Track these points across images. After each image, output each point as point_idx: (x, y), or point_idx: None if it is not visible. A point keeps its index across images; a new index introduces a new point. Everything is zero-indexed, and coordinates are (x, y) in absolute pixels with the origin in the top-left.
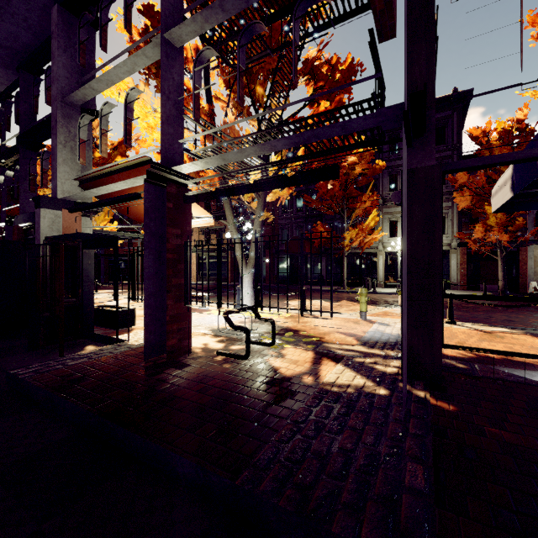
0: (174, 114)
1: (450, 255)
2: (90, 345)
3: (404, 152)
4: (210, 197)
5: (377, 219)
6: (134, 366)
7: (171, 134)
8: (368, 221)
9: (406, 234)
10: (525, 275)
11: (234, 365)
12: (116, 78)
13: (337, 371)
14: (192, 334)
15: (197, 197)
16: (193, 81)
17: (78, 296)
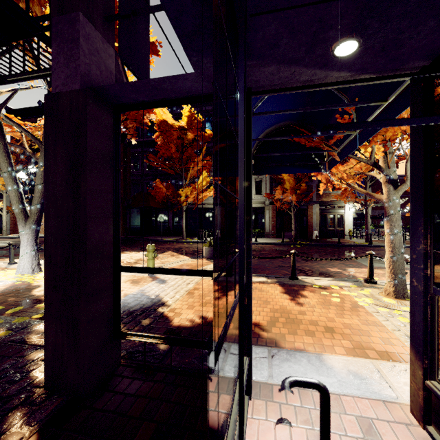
0: None
1: (264, 211)
2: None
3: None
4: None
5: (208, 180)
6: None
7: None
8: (200, 181)
9: None
10: (311, 226)
11: None
12: None
13: None
14: None
15: None
16: None
17: None
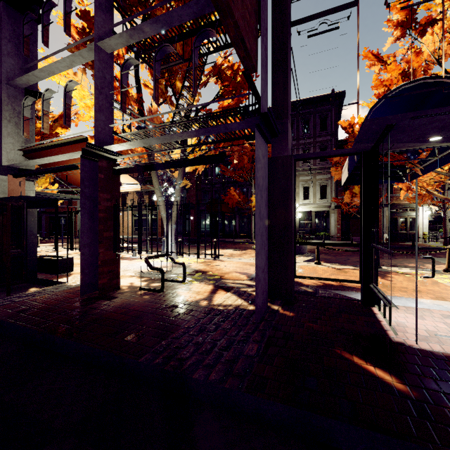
0: (105, 105)
1: (330, 215)
2: (33, 287)
3: (261, 149)
4: (133, 170)
5: None
6: (72, 300)
7: (103, 120)
8: None
9: (265, 202)
10: (380, 229)
11: (151, 296)
12: (56, 70)
13: (226, 297)
14: (121, 276)
15: (124, 170)
16: (121, 81)
17: (22, 247)
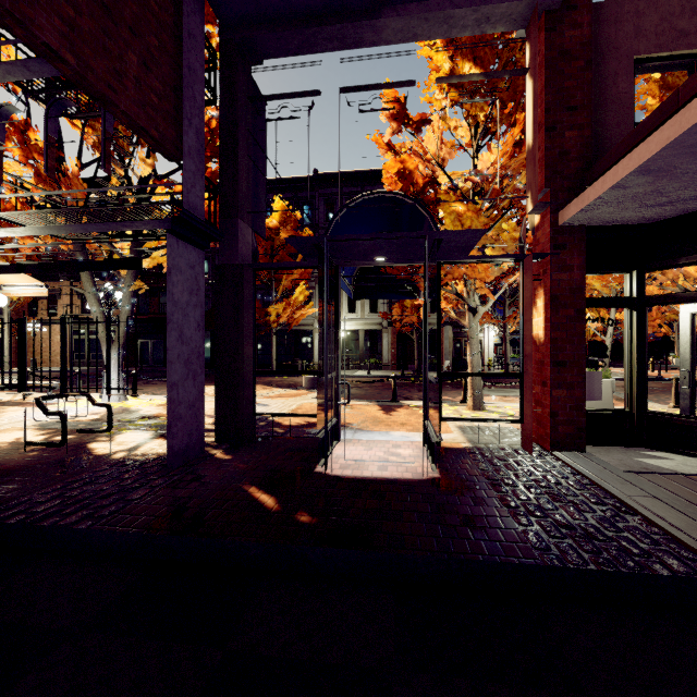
0: None
1: (382, 335)
2: None
3: (185, 257)
4: (13, 270)
5: (306, 293)
6: None
7: None
8: (296, 295)
9: (198, 322)
10: (442, 354)
11: (42, 452)
12: None
13: (158, 445)
14: (7, 430)
15: None
16: None
17: None
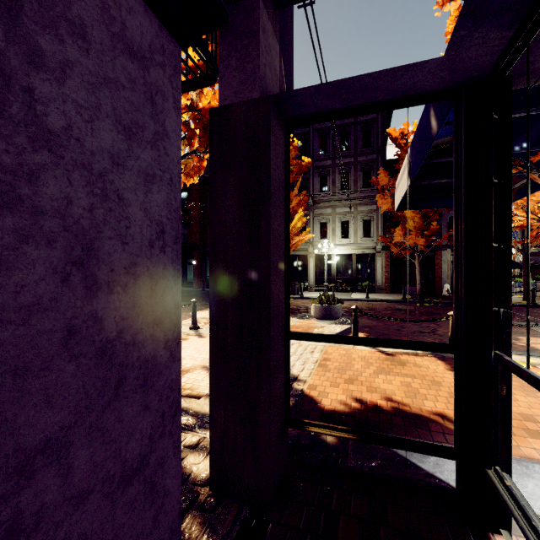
0: None
1: (375, 259)
2: None
3: (103, 2)
4: None
5: (304, 220)
6: None
7: None
8: (295, 221)
9: (160, 223)
10: (440, 278)
11: None
12: None
13: None
14: None
15: None
16: None
17: None
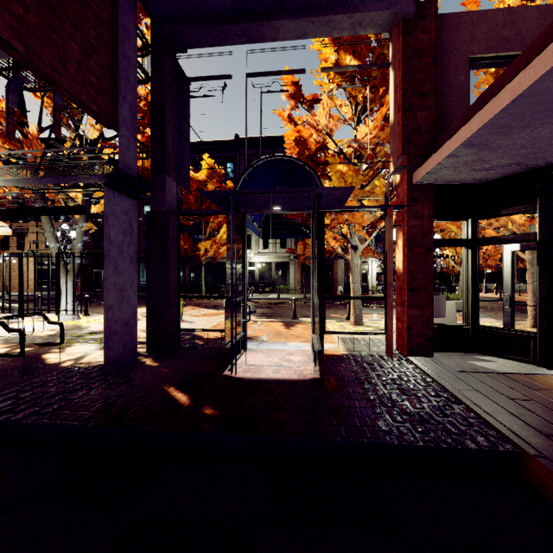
0: None
1: (289, 266)
2: None
3: (120, 205)
4: None
5: None
6: None
7: None
8: (221, 234)
9: (132, 257)
10: (337, 281)
11: (4, 362)
12: None
13: (100, 355)
14: None
15: None
16: None
17: None
